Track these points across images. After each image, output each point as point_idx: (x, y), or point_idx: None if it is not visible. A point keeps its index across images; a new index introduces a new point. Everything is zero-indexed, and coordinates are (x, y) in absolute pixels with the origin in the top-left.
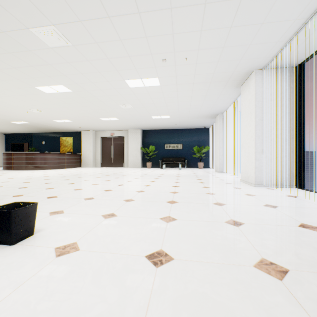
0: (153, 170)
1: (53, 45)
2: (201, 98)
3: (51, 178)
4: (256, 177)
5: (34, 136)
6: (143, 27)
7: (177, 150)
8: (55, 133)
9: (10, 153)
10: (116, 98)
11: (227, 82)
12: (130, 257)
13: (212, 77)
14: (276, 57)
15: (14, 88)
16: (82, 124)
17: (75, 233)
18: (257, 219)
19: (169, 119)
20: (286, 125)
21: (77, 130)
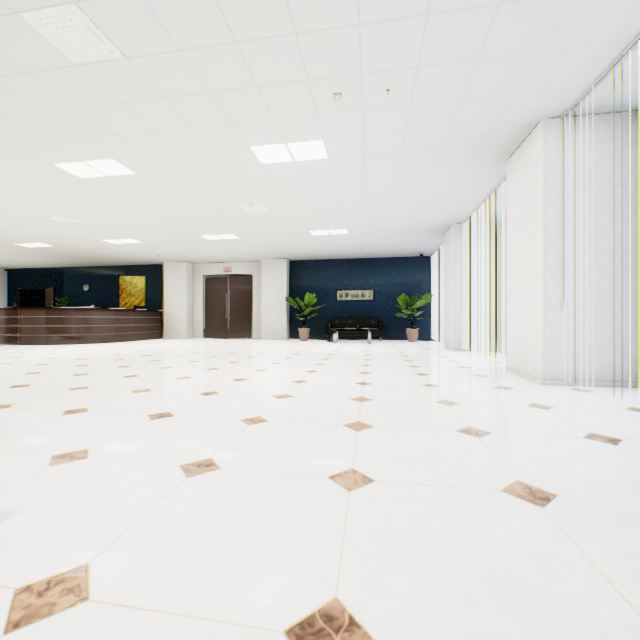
0: (313, 344)
1: (80, 57)
2: (418, 189)
3: (92, 362)
4: (546, 363)
5: (68, 274)
6: (288, 7)
7: (363, 303)
8: (110, 268)
9: (14, 310)
10: (233, 190)
11: (478, 151)
12: (238, 638)
13: (444, 137)
14: (597, 86)
15: (10, 168)
16: (164, 247)
17: (94, 527)
18: (586, 480)
19: (347, 236)
20: (616, 243)
21: (154, 261)
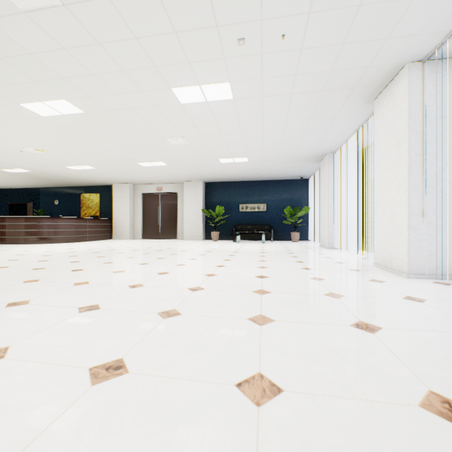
0: (222, 244)
1: (25, 4)
2: (302, 125)
3: (52, 258)
4: (410, 260)
5: (43, 192)
6: None
7: (258, 214)
8: (74, 188)
9: (1, 218)
10: (160, 126)
11: (352, 92)
12: None
13: (326, 79)
14: None
15: None
16: (112, 172)
17: None
18: None
19: (247, 163)
20: None
21: (105, 183)
